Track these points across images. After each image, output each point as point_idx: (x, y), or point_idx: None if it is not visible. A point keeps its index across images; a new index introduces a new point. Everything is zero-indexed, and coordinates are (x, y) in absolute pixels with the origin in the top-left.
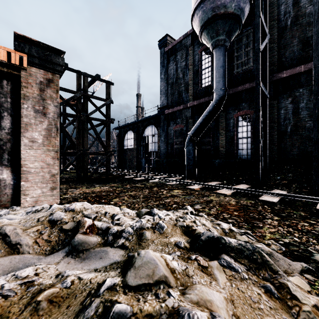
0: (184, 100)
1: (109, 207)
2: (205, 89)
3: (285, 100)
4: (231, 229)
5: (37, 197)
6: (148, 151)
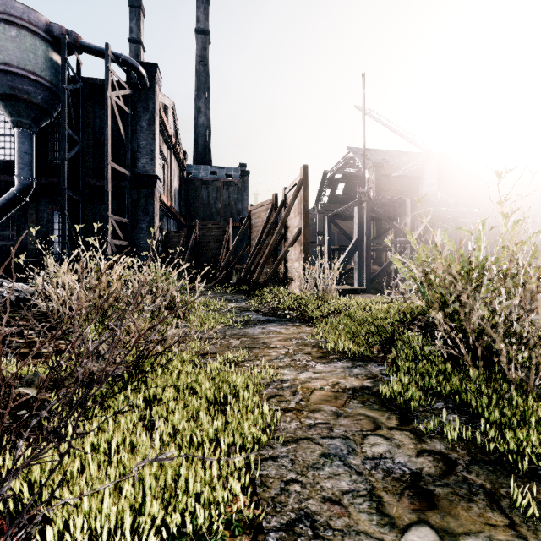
0: None
1: None
2: (5, 164)
3: (101, 206)
4: None
5: None
6: None
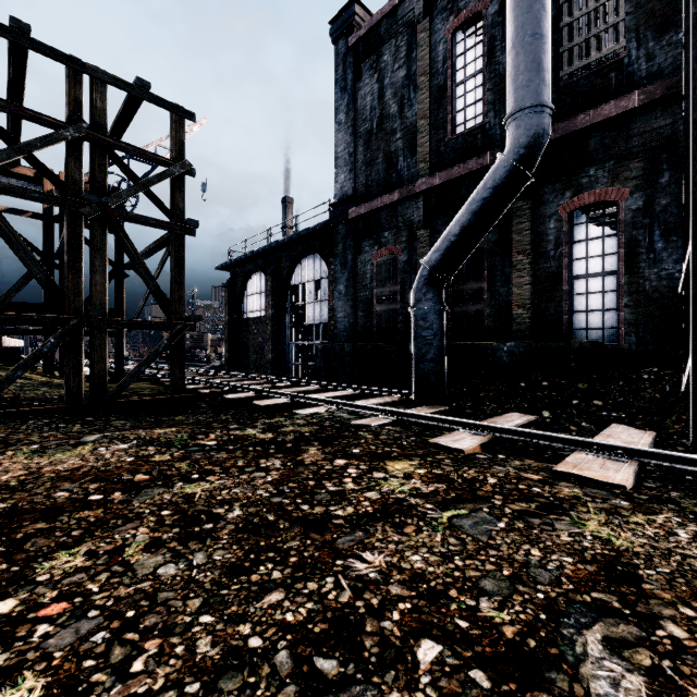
0: (402, 178)
1: None
2: (466, 138)
3: None
4: None
5: None
6: (305, 323)
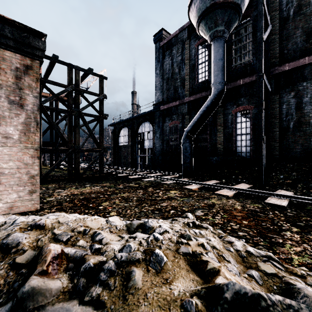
0: (180, 96)
1: (92, 219)
2: (202, 84)
3: (288, 94)
4: (248, 251)
5: (12, 202)
6: (143, 148)
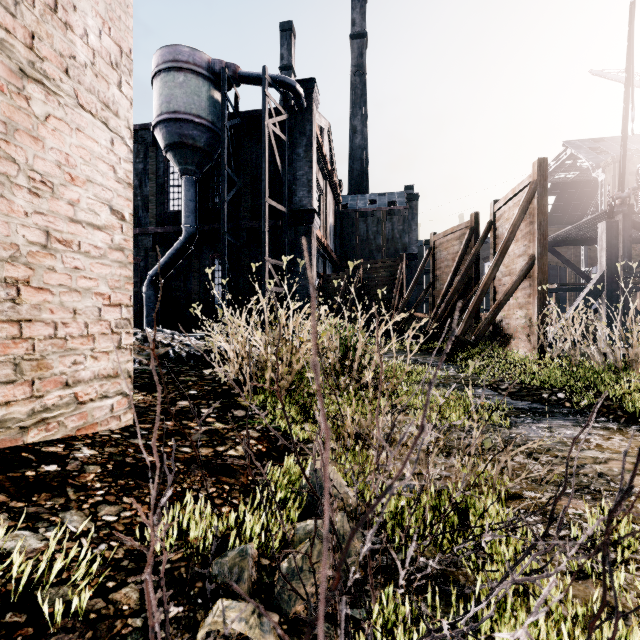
0: (141, 222)
1: None
2: (174, 214)
3: (257, 250)
4: None
5: None
6: None
